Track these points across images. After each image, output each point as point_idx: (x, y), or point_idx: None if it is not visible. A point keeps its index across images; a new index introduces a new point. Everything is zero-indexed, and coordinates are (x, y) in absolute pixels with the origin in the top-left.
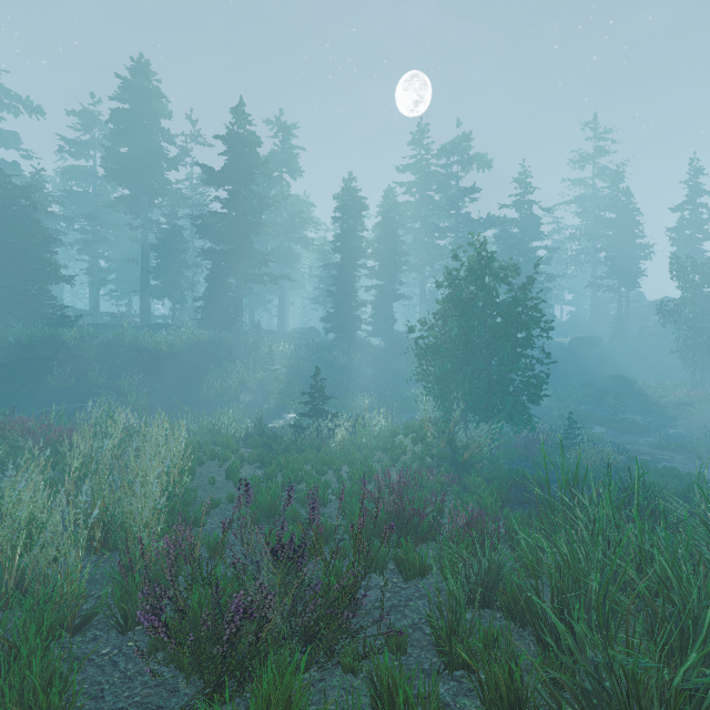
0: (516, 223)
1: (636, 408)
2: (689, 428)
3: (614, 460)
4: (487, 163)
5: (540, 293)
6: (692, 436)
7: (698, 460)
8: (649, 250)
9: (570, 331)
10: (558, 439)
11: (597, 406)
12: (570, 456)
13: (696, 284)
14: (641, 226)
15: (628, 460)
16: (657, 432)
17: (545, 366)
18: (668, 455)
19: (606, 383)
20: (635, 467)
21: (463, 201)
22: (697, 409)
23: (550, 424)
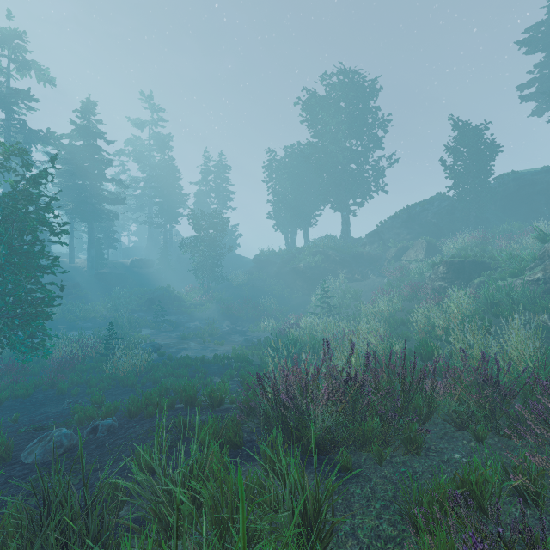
0: (81, 149)
1: (173, 311)
2: (201, 321)
3: (146, 361)
4: (49, 79)
5: (105, 219)
6: (203, 326)
7: (203, 344)
8: (183, 202)
9: (134, 254)
10: (102, 351)
11: (147, 312)
12: (106, 368)
13: (205, 227)
14: (179, 185)
15: (159, 357)
16: (182, 327)
17: (109, 282)
18: (187, 344)
19: (154, 294)
20: (161, 363)
21: (18, 105)
22: (206, 307)
23: (96, 337)
